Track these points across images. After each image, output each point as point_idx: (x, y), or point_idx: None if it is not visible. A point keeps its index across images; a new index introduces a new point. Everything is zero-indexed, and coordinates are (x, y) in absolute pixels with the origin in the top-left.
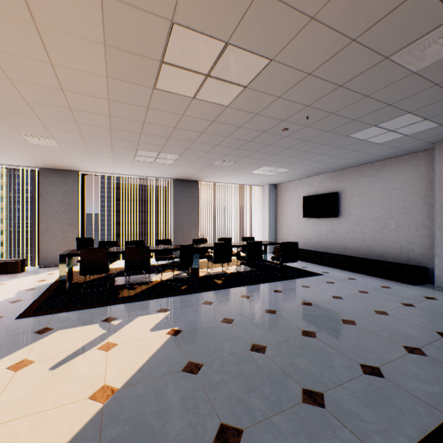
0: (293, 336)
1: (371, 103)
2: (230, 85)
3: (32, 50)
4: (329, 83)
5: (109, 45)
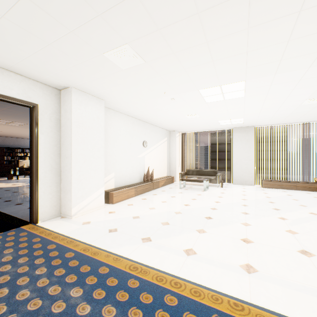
0: (14, 191)
1: (22, 114)
2: (14, 122)
3: (5, 127)
4: (9, 117)
5: (0, 125)
